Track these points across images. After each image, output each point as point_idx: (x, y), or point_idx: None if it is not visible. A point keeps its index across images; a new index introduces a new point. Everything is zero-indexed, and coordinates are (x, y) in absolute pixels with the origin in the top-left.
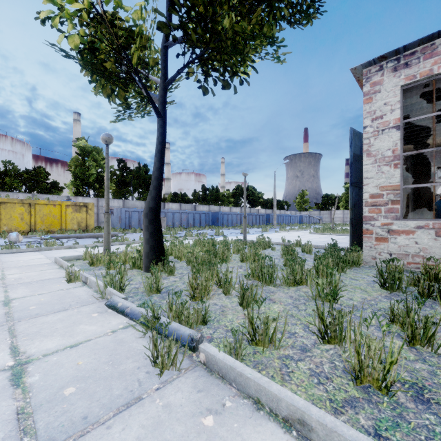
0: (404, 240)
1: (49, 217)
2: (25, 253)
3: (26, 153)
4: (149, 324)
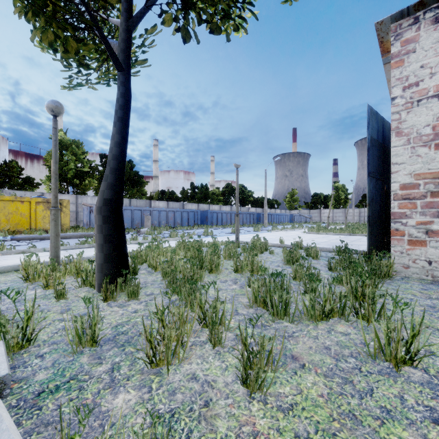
0: None
1: (16, 215)
2: None
3: (2, 147)
4: None
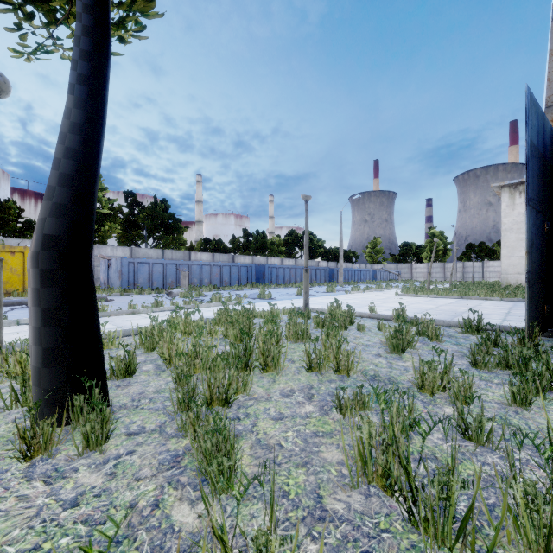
0: None
1: (4, 271)
2: None
3: (2, 184)
4: None
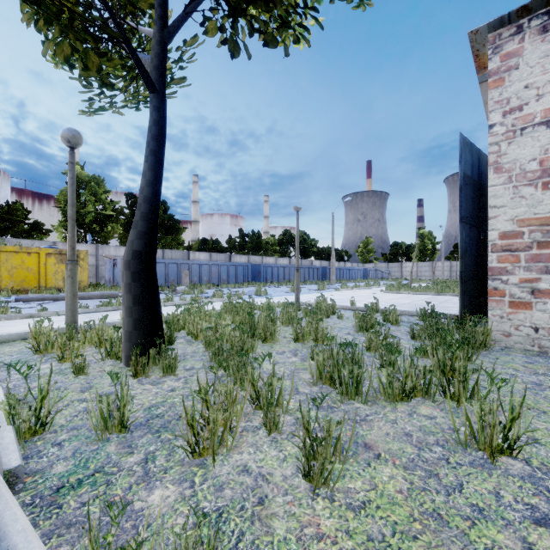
0: None
1: (21, 270)
2: None
3: (3, 185)
4: None
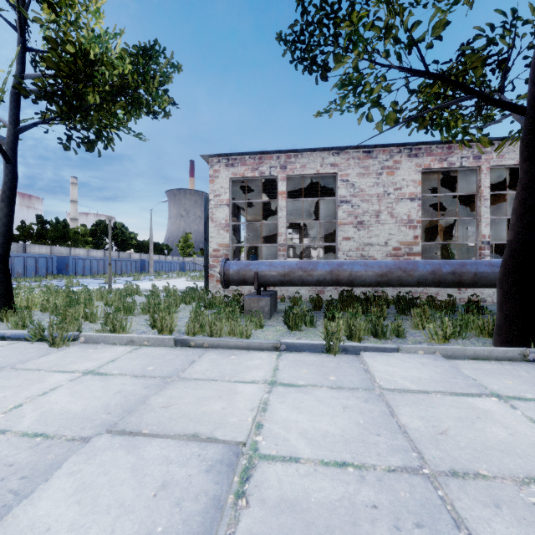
0: None
1: None
2: None
3: None
4: (37, 335)
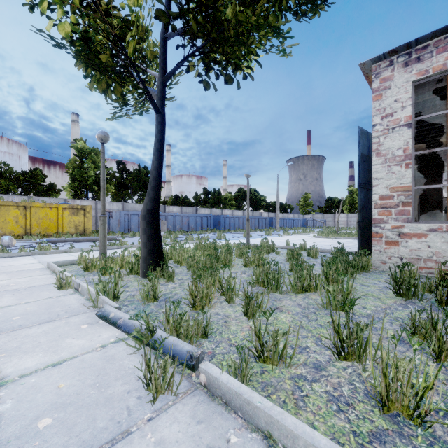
0: (415, 243)
1: (46, 220)
2: (18, 257)
3: (23, 154)
4: (143, 339)
